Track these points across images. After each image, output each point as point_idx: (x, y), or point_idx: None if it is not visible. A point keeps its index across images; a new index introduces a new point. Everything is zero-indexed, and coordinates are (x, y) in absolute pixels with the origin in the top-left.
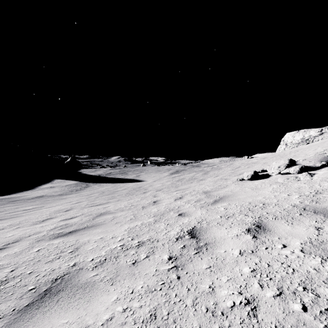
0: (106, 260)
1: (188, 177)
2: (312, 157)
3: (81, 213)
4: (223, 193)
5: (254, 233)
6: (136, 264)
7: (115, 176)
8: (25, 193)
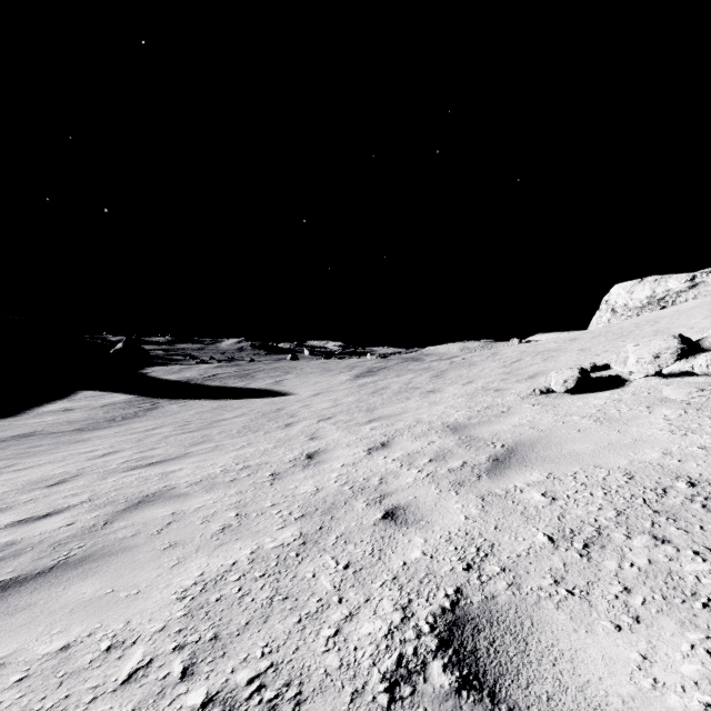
0: None
1: (396, 384)
2: None
3: (87, 496)
4: (510, 432)
5: None
6: None
7: (225, 383)
8: None
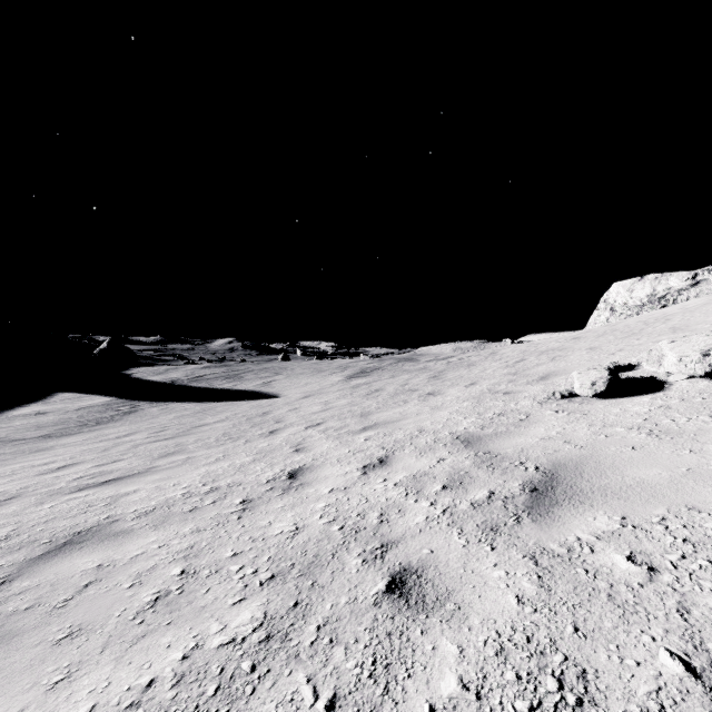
0: None
1: (392, 385)
2: None
3: (6, 531)
4: (541, 448)
5: None
6: None
7: (211, 384)
8: None
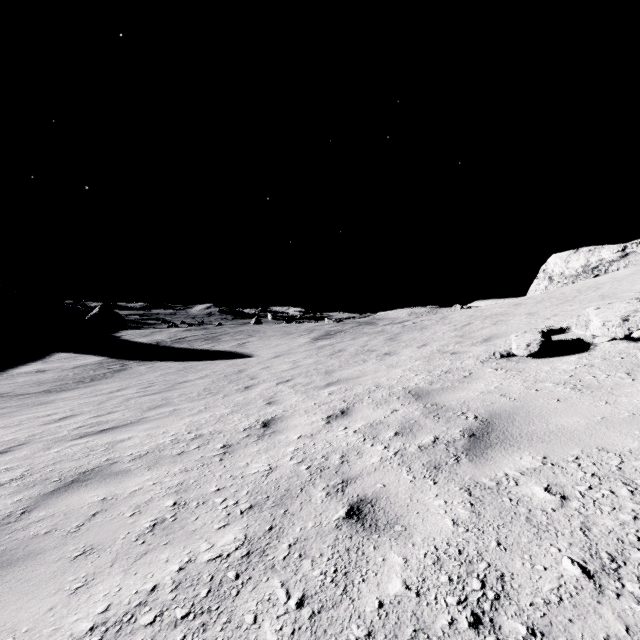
0: None
1: (353, 346)
2: None
3: (21, 472)
4: (480, 400)
5: None
6: None
7: (192, 345)
8: None
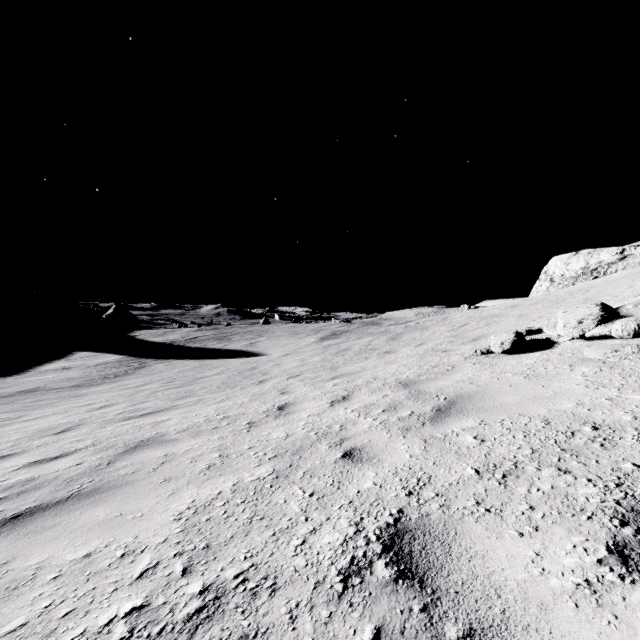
0: None
1: (357, 345)
2: None
3: (90, 442)
4: (453, 387)
5: None
6: None
7: (205, 345)
8: (1, 384)
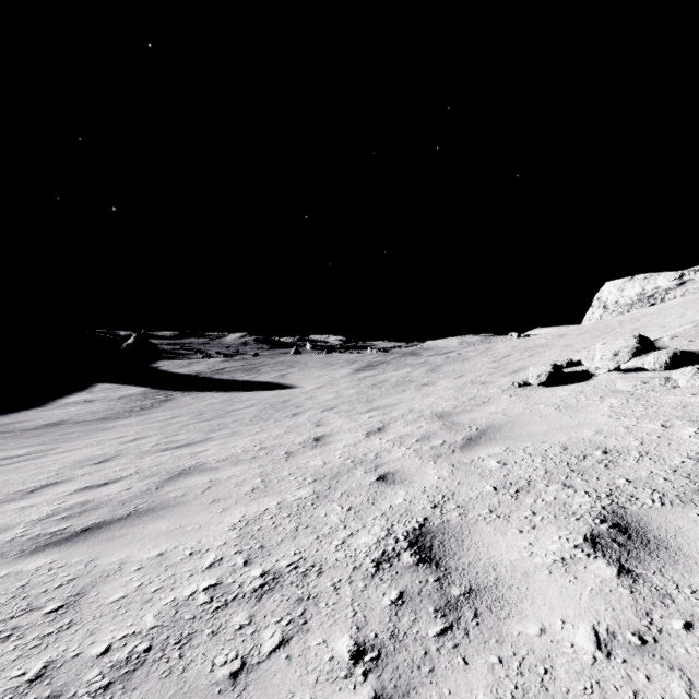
0: (149, 652)
1: (394, 377)
2: (693, 331)
3: (133, 470)
4: (486, 418)
5: (617, 556)
6: (243, 678)
7: (233, 376)
8: (24, 417)
